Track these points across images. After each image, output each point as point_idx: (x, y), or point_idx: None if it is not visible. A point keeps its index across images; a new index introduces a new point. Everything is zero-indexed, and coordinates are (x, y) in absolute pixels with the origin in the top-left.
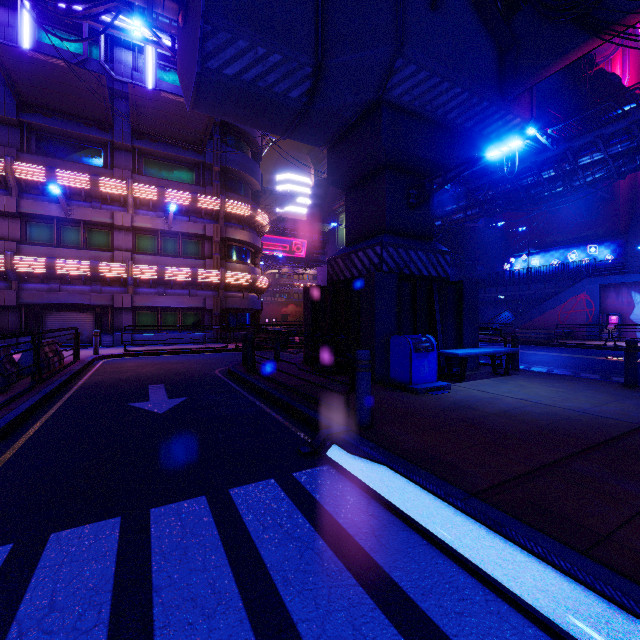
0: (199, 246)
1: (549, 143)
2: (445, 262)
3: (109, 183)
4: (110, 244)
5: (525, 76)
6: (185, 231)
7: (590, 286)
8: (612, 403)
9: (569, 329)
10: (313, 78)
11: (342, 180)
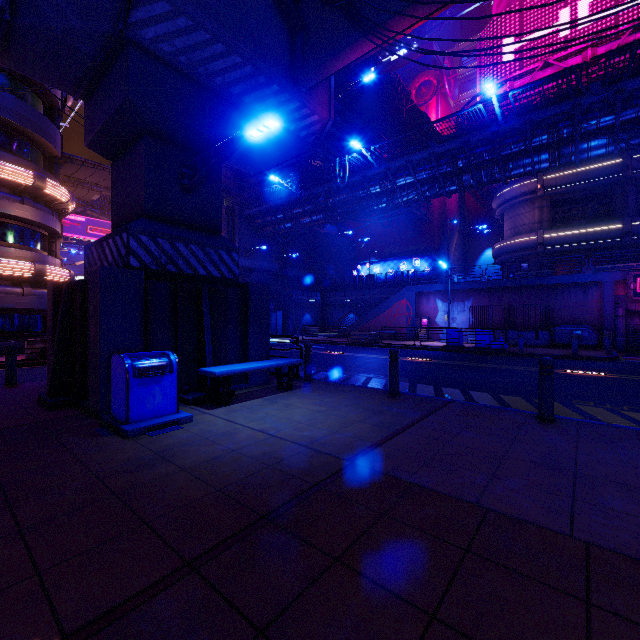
0: None
1: (373, 160)
2: (232, 261)
3: None
4: None
5: (312, 66)
6: None
7: (409, 293)
8: (353, 425)
9: (395, 330)
10: None
11: (101, 143)
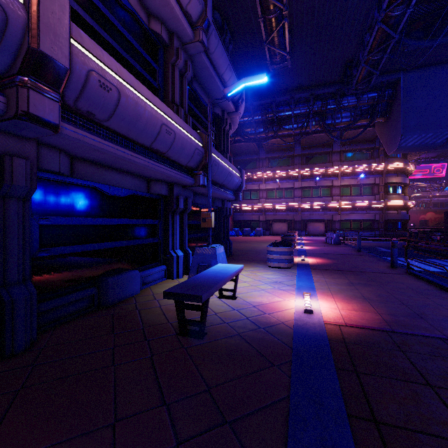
0: (371, 189)
1: None
2: None
3: (331, 169)
4: (330, 194)
5: None
6: (364, 183)
7: None
8: None
9: None
10: None
11: None
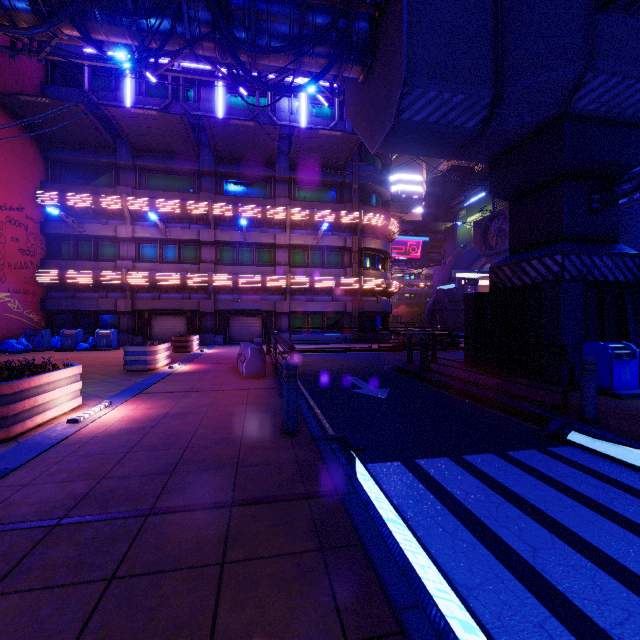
0: (339, 257)
1: None
2: (634, 265)
3: (274, 211)
4: (272, 260)
5: None
6: (329, 245)
7: None
8: None
9: None
10: (490, 106)
11: (507, 191)
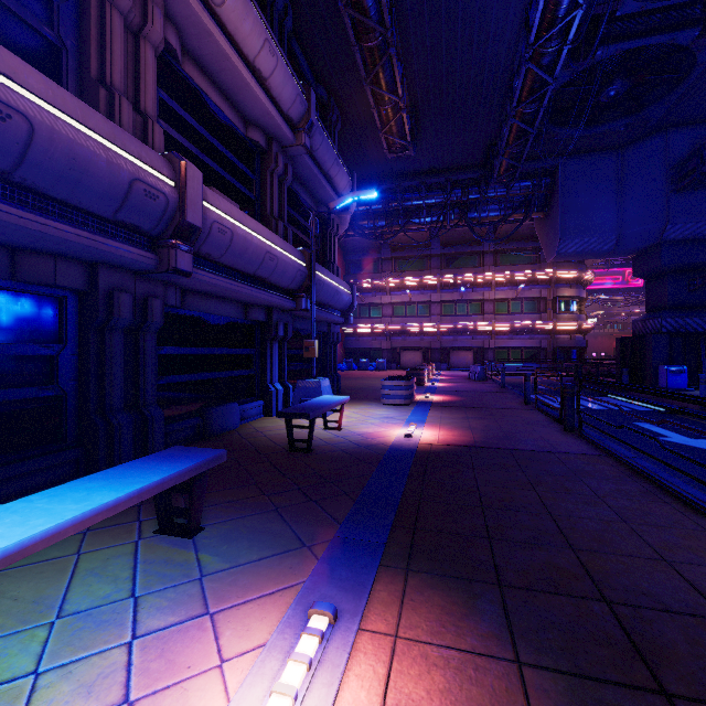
0: (535, 304)
1: None
2: None
3: (482, 276)
4: (481, 310)
5: None
6: (526, 296)
7: None
8: None
9: None
10: (616, 239)
11: (642, 276)
